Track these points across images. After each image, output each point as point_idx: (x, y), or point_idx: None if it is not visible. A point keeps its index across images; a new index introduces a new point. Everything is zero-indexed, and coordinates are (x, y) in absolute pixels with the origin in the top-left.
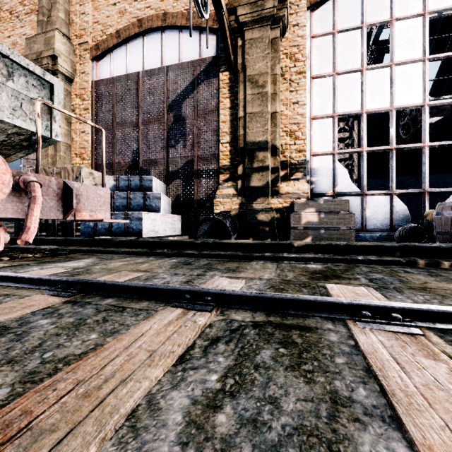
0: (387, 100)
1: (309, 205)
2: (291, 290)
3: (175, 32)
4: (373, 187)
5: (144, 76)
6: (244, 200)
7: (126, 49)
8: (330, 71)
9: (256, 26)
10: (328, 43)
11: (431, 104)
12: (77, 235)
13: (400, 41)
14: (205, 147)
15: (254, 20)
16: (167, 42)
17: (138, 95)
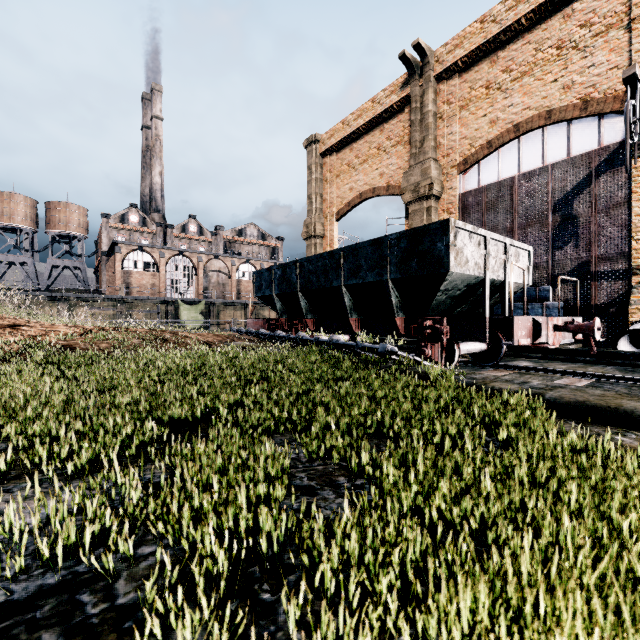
0: None
1: None
2: None
3: (562, 126)
4: None
5: (520, 180)
6: None
7: (496, 156)
8: None
9: None
10: None
11: None
12: None
13: None
14: (607, 245)
15: None
16: (550, 139)
17: (513, 200)
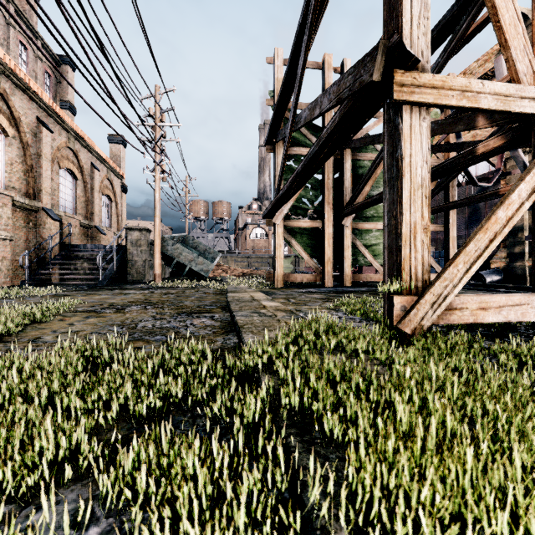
0: None
1: None
2: None
3: None
4: None
5: None
6: (509, 261)
7: None
8: None
9: None
10: None
11: None
12: None
13: None
14: None
15: None
16: None
17: None
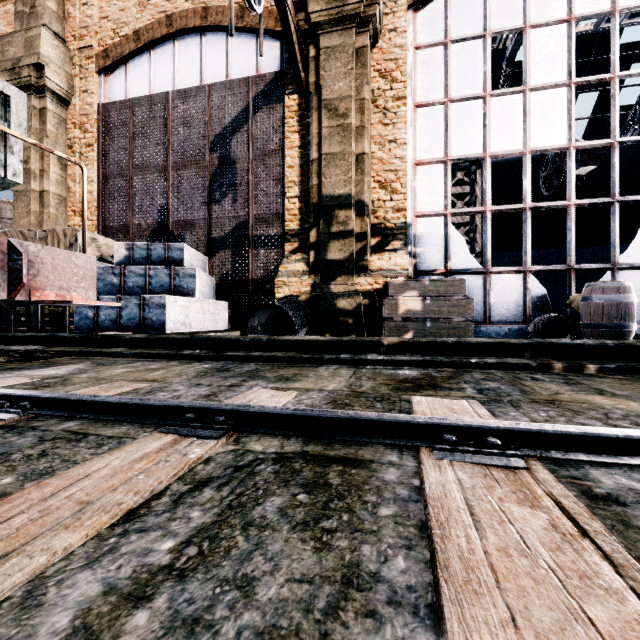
0: (519, 140)
1: (410, 286)
2: (358, 406)
3: (221, 36)
4: (505, 264)
5: (175, 99)
6: (319, 279)
7: (149, 59)
8: (440, 97)
9: (335, 29)
10: (438, 57)
11: (579, 146)
12: (71, 330)
13: (536, 57)
14: (264, 203)
15: (332, 20)
16: (209, 50)
17: (167, 126)
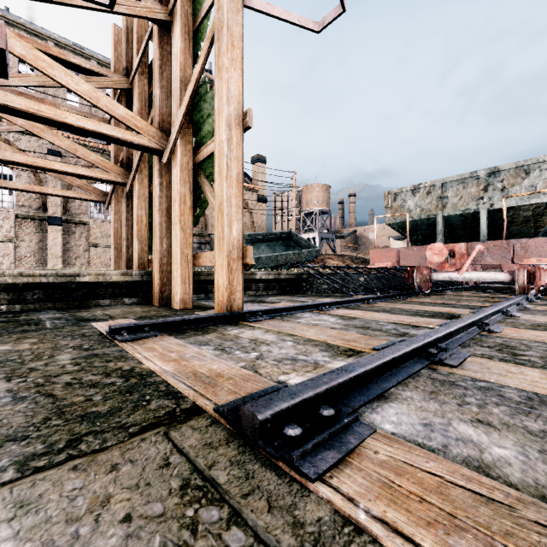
0: None
1: None
2: None
3: None
4: None
5: None
6: None
7: None
8: None
9: None
10: None
11: None
12: None
13: None
14: None
15: None
16: None
17: None
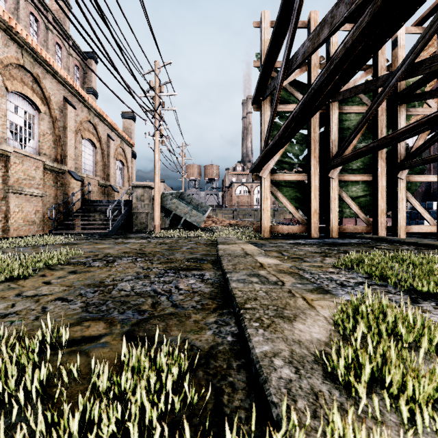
0: None
1: None
2: None
3: None
4: None
5: None
6: None
7: None
8: None
9: None
10: None
11: None
12: None
13: None
14: None
15: None
16: None
17: (430, 152)
